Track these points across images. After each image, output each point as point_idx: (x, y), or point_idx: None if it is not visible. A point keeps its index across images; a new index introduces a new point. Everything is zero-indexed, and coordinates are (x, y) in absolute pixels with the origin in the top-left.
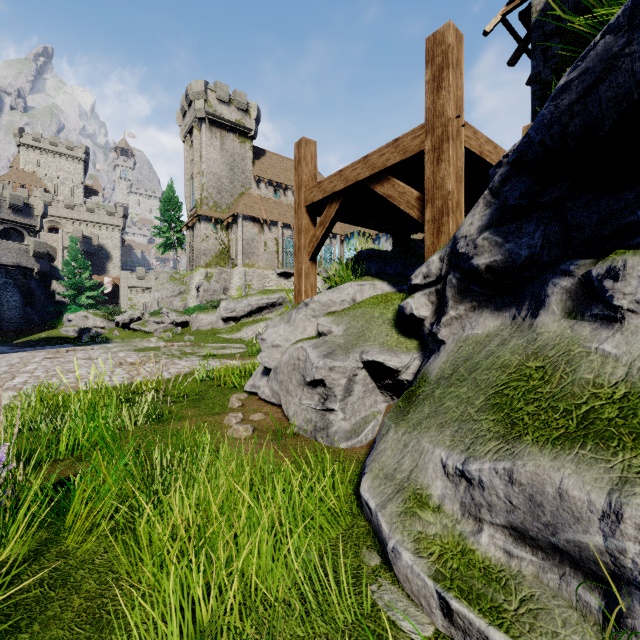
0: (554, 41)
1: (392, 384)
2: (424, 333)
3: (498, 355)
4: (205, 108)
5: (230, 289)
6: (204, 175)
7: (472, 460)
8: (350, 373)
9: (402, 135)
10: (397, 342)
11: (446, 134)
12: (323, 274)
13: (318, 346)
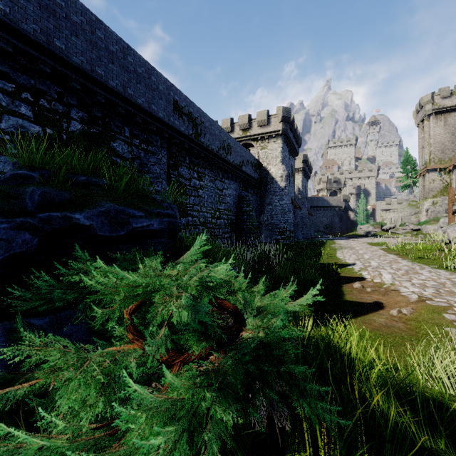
0: None
1: None
2: None
3: None
4: (432, 108)
5: None
6: (431, 145)
7: None
8: None
9: None
10: None
11: None
12: None
13: None
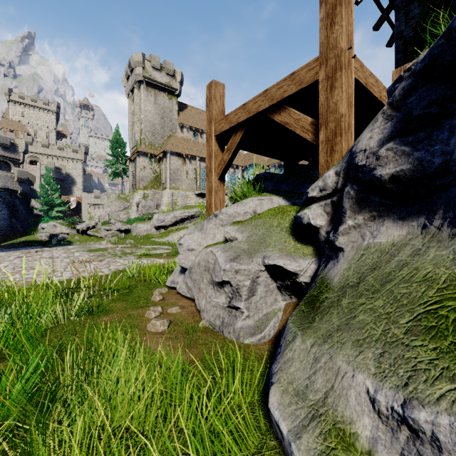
0: (414, 5)
1: (291, 285)
2: (320, 240)
3: (416, 266)
4: (143, 73)
5: (161, 205)
6: (142, 122)
7: (417, 404)
8: (253, 275)
9: (298, 69)
10: (294, 248)
11: (339, 63)
12: (229, 194)
13: (225, 251)
